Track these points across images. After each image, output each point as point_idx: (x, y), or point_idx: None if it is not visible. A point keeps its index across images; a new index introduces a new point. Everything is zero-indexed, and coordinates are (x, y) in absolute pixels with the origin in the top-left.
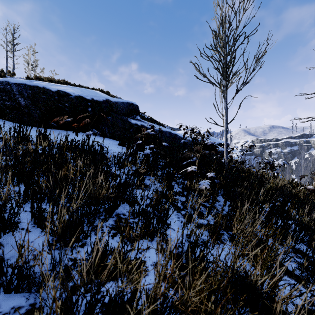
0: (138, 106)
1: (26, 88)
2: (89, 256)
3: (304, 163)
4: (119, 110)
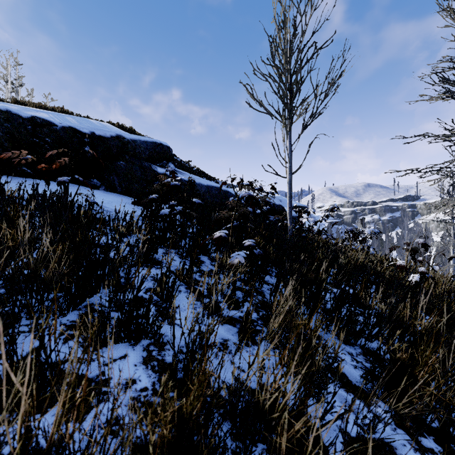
0: (170, 148)
1: None
2: None
3: (408, 234)
4: (139, 153)
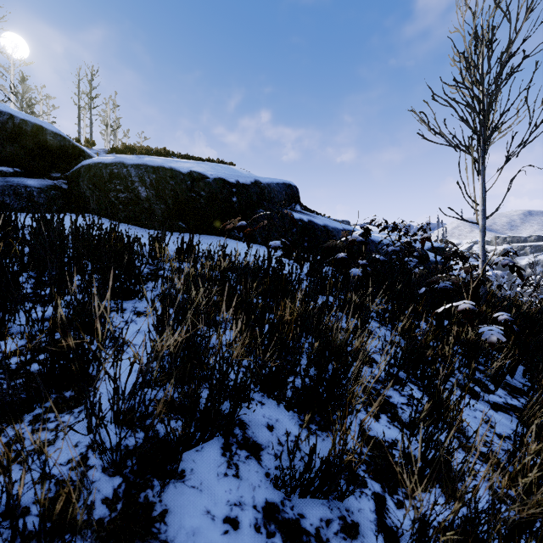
0: (297, 188)
1: (149, 171)
2: (364, 448)
3: None
4: (273, 197)
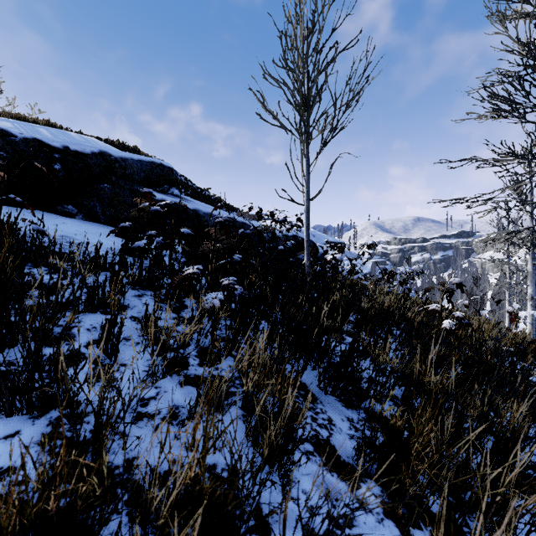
0: (174, 171)
1: None
2: None
3: (462, 276)
4: (131, 174)
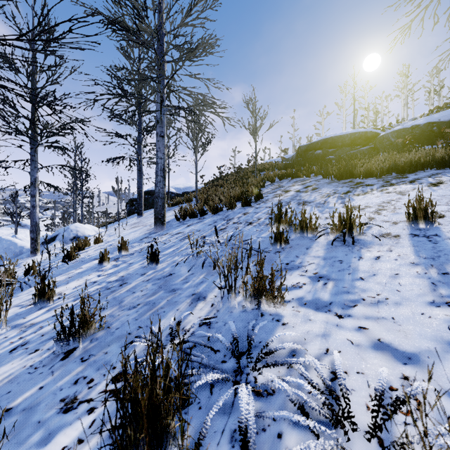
0: None
1: (394, 132)
2: None
3: None
4: None
